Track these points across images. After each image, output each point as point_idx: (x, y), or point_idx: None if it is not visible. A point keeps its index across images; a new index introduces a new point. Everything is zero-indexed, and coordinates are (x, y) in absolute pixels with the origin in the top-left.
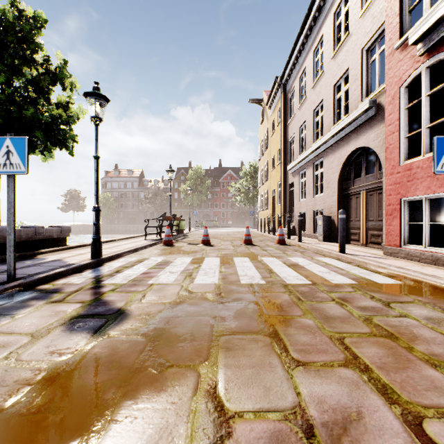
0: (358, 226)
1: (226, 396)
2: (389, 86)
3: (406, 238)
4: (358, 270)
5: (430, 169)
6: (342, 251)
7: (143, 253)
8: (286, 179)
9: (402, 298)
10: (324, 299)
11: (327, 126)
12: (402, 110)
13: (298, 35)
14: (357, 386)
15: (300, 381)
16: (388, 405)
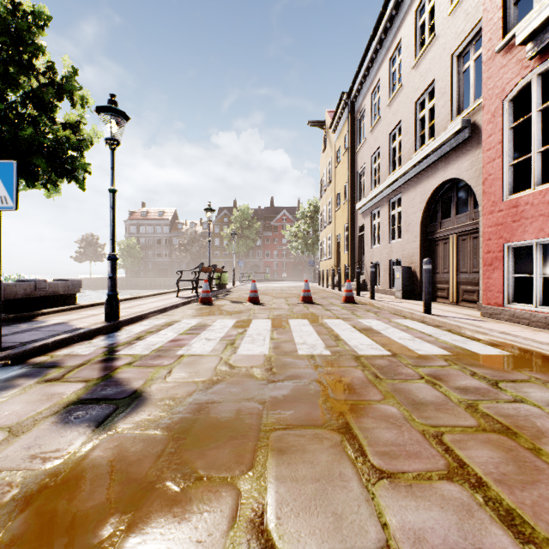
0: (446, 279)
1: (278, 530)
2: (488, 100)
3: (511, 295)
4: (450, 337)
5: (543, 206)
6: (427, 311)
7: (174, 314)
8: (355, 220)
9: (513, 375)
10: (409, 376)
11: (406, 153)
12: (505, 130)
13: (370, 39)
14: (470, 512)
15: (385, 503)
16: (520, 546)
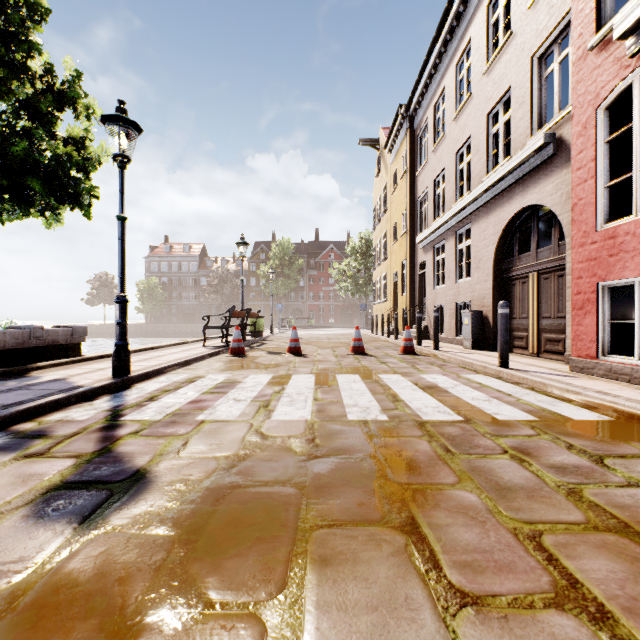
0: (525, 326)
1: None
2: (578, 108)
3: (607, 345)
4: (534, 397)
5: None
6: (504, 365)
7: (198, 368)
8: (415, 256)
9: (620, 448)
10: (489, 450)
11: (476, 176)
12: (599, 145)
13: (433, 41)
14: None
15: None
16: None
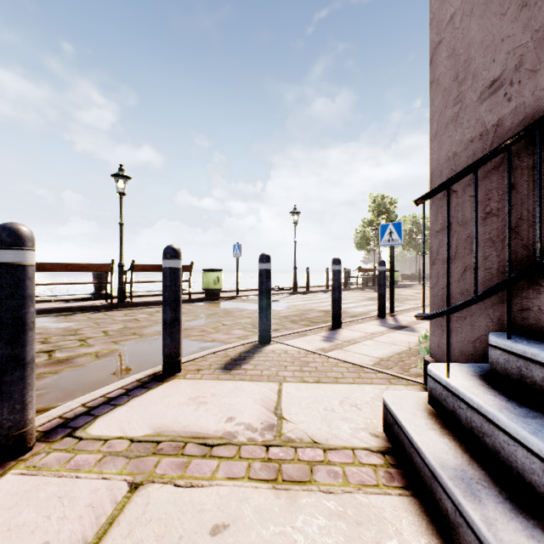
0: None
1: None
2: None
3: None
4: None
5: None
6: None
7: None
8: None
9: None
10: None
11: None
12: None
13: None
14: None
15: None
16: None
